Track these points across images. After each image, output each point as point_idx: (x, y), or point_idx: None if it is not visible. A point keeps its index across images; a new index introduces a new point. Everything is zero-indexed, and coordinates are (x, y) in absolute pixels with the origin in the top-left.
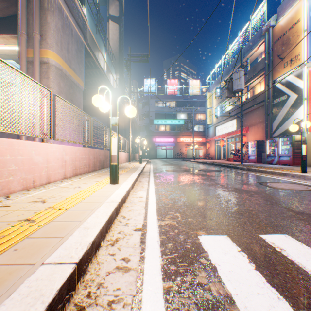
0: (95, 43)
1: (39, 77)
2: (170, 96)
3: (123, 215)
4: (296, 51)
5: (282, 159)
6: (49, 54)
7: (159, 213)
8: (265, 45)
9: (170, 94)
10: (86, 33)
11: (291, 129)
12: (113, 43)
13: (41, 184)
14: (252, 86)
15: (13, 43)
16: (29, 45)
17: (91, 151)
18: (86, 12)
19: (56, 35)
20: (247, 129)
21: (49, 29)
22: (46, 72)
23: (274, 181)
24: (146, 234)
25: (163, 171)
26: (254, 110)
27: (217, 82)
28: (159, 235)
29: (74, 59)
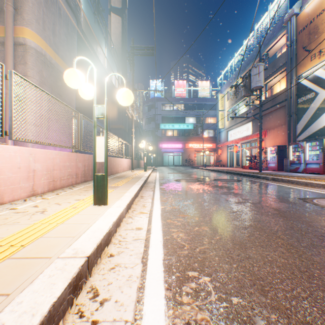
0: (92, 33)
1: (12, 62)
2: (178, 99)
3: (95, 284)
4: None
5: (310, 166)
6: (26, 33)
7: (168, 276)
8: (287, 36)
9: (178, 96)
10: (80, 16)
11: None
12: (116, 38)
13: None
14: (271, 85)
15: None
16: (1, 22)
17: (79, 157)
18: None
19: (35, 10)
20: (265, 133)
21: (26, 1)
22: (22, 56)
23: (320, 197)
24: None
25: (171, 182)
26: (273, 111)
27: (230, 82)
28: None
29: (62, 44)
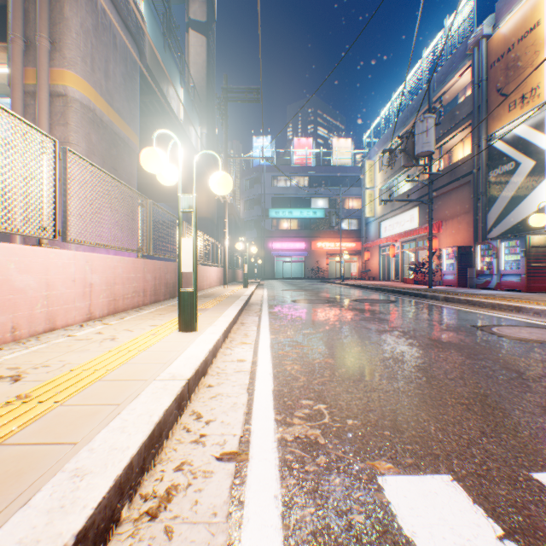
0: (161, 67)
1: (47, 123)
2: (299, 168)
3: (196, 409)
4: (532, 80)
5: (507, 279)
6: (68, 79)
7: (279, 404)
8: (472, 71)
9: (299, 164)
10: (144, 45)
11: (534, 221)
12: (197, 71)
13: (31, 334)
14: (449, 148)
15: (4, 61)
16: (30, 62)
17: (148, 265)
18: (144, 9)
19: (81, 43)
20: (438, 226)
21: (68, 30)
22: (62, 112)
23: (504, 324)
24: (247, 473)
25: (287, 303)
26: (452, 190)
27: (383, 141)
28: (279, 477)
29: (118, 91)
